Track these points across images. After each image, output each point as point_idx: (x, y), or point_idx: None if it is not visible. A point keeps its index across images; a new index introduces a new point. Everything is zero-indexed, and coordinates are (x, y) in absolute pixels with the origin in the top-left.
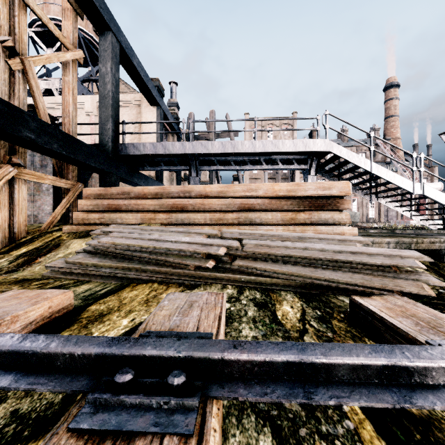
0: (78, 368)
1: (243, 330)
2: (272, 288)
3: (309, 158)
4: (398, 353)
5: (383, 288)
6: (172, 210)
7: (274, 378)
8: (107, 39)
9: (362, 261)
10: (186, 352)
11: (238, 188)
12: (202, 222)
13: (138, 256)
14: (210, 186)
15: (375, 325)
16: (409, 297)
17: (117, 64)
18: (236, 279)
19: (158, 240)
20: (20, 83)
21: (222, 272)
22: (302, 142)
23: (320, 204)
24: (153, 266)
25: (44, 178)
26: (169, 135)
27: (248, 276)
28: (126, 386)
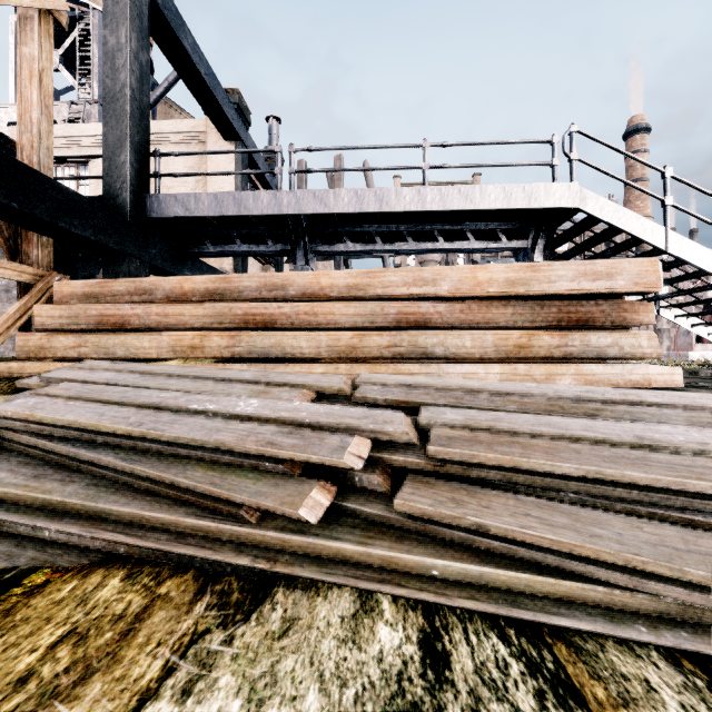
0: None
1: None
2: (561, 624)
3: (530, 228)
4: None
5: None
6: (242, 327)
7: None
8: None
9: None
10: None
11: (392, 276)
12: (311, 354)
13: (94, 461)
14: (329, 274)
15: None
16: None
17: (144, 34)
18: (410, 568)
19: (166, 407)
20: None
21: (358, 538)
22: (521, 190)
23: (584, 312)
24: (126, 501)
25: None
26: None
27: (456, 560)
28: None
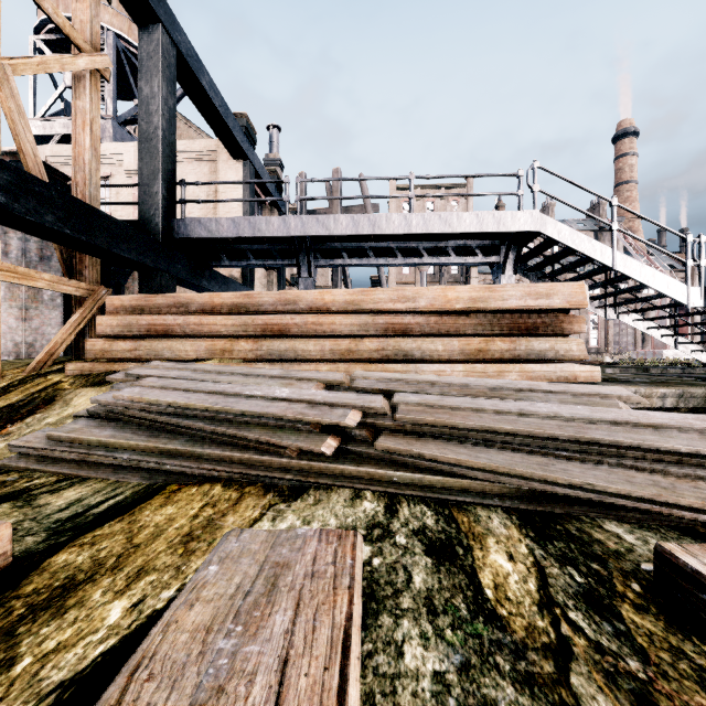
0: None
1: (405, 647)
2: (457, 499)
3: (502, 245)
4: None
5: (703, 508)
6: (263, 334)
7: None
8: (153, 38)
9: (646, 442)
10: None
11: (381, 295)
12: (317, 356)
13: (187, 427)
14: (331, 292)
15: None
16: None
17: (172, 81)
18: (382, 477)
19: (228, 393)
20: None
21: (354, 463)
22: (492, 217)
23: (531, 323)
24: (215, 448)
25: (35, 277)
26: (265, 210)
27: (407, 472)
28: None
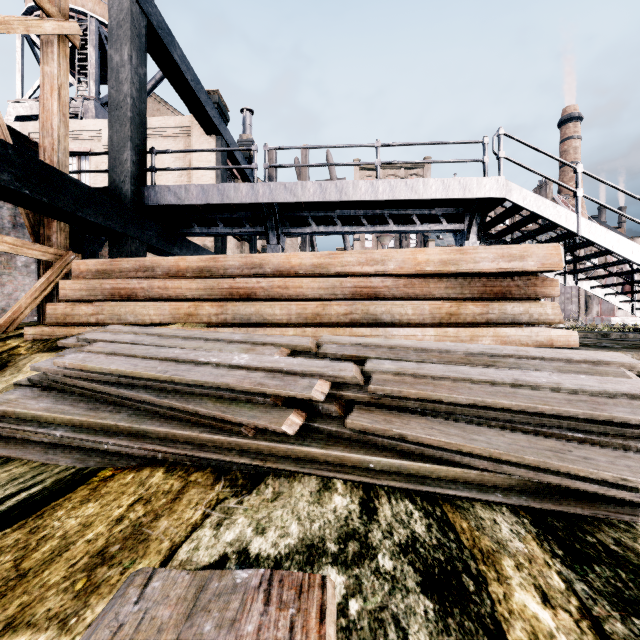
0: None
1: None
2: (449, 493)
3: (466, 213)
4: None
5: None
6: (228, 298)
7: None
8: (123, 7)
9: None
10: None
11: (349, 257)
12: (283, 320)
13: (132, 398)
14: (298, 255)
15: None
16: None
17: (142, 51)
18: (355, 463)
19: (181, 360)
20: None
21: (321, 445)
22: (458, 183)
23: (503, 287)
24: (160, 424)
25: None
26: None
27: (385, 457)
28: None
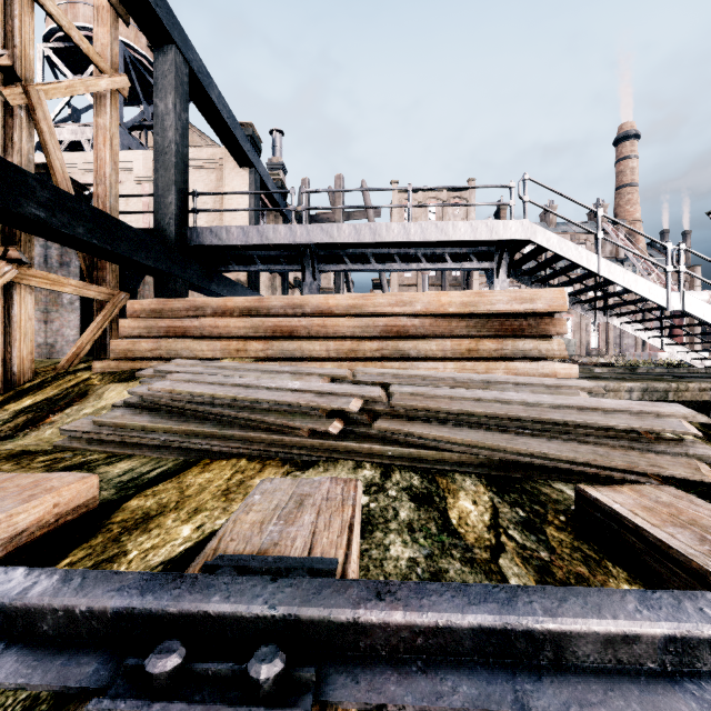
0: (82, 636)
1: (391, 547)
2: (439, 468)
3: (496, 252)
4: (692, 611)
5: (629, 470)
6: (272, 336)
7: (455, 659)
8: (167, 58)
9: (592, 422)
10: (286, 607)
11: (381, 299)
12: (323, 355)
13: (214, 414)
14: (335, 297)
15: (624, 538)
16: (674, 485)
17: (185, 98)
18: (379, 452)
19: (248, 386)
20: (23, 127)
21: (356, 441)
22: (485, 226)
23: (517, 325)
24: (239, 430)
25: (64, 283)
26: (269, 216)
27: (399, 447)
28: (168, 680)
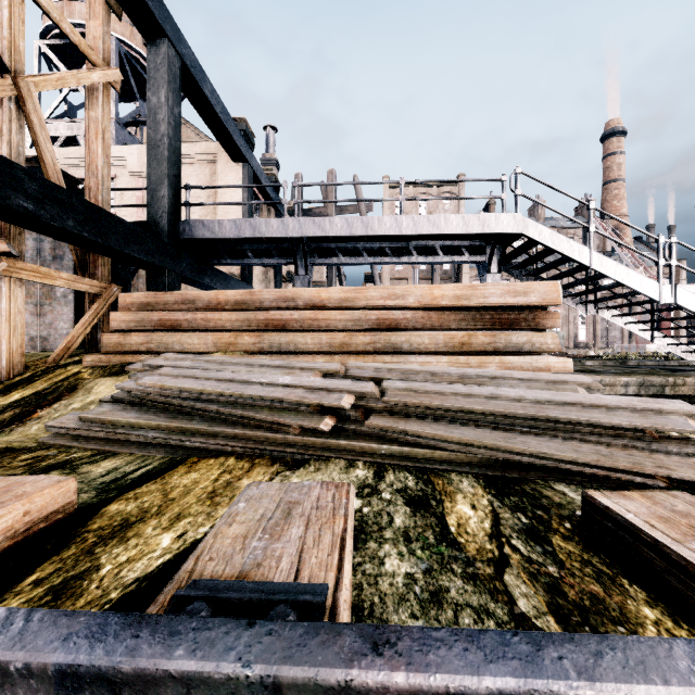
0: None
1: (386, 560)
2: (434, 467)
3: (488, 245)
4: None
5: (634, 471)
6: (264, 329)
7: None
8: (160, 52)
9: (593, 419)
10: (264, 665)
11: (373, 292)
12: (314, 349)
13: (203, 410)
14: (327, 290)
15: (640, 553)
16: (681, 486)
17: (177, 92)
18: (372, 450)
19: (238, 381)
20: (12, 119)
21: (348, 439)
22: (477, 219)
23: (510, 319)
24: (228, 427)
25: (54, 276)
26: (263, 210)
27: (393, 446)
28: None
